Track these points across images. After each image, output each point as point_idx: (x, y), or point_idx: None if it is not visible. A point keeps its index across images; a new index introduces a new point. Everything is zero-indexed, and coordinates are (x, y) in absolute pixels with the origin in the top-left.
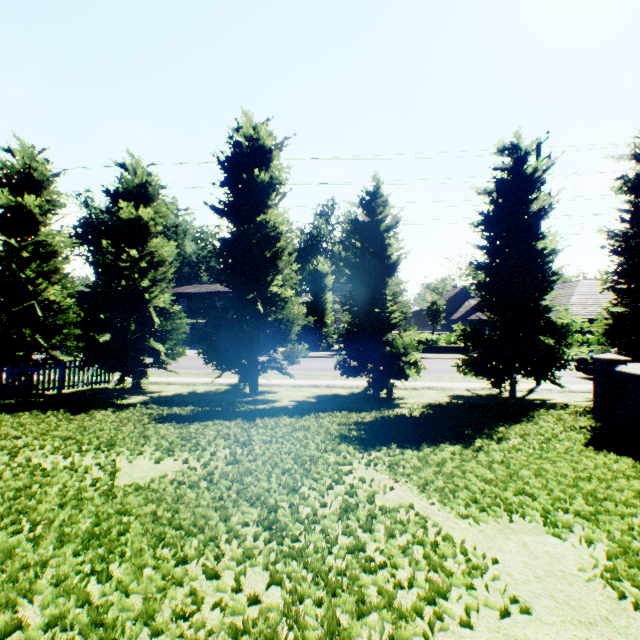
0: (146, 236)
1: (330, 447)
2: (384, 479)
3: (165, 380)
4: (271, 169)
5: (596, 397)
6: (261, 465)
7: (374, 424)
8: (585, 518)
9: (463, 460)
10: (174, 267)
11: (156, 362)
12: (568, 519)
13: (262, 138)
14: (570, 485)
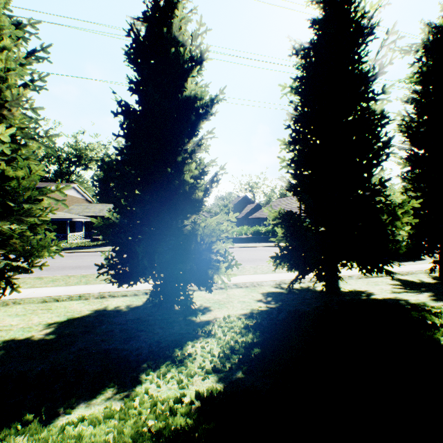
0: None
1: None
2: None
3: None
4: None
5: None
6: None
7: None
8: None
9: None
10: None
11: None
12: None
13: None
14: None
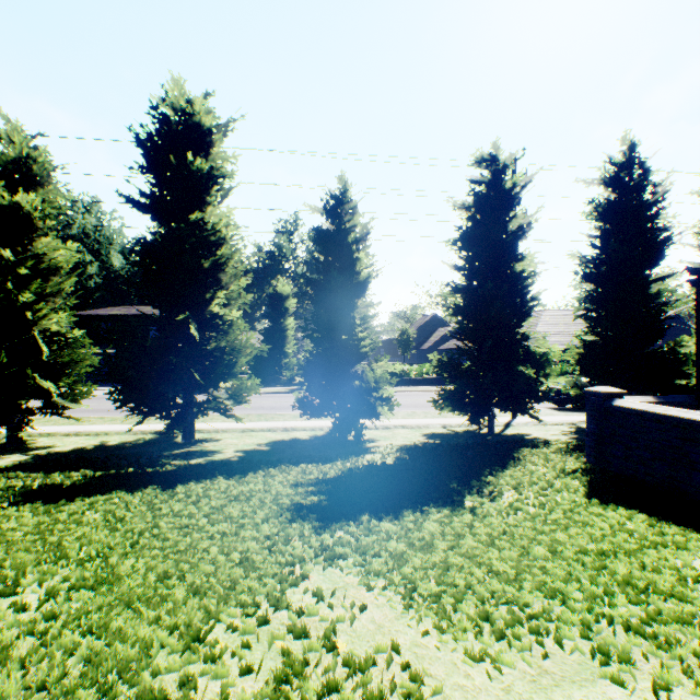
0: (29, 232)
1: (276, 530)
2: (352, 586)
3: (64, 430)
4: (212, 157)
5: (591, 436)
6: (153, 584)
7: (340, 482)
8: (639, 632)
9: (456, 534)
10: (95, 283)
11: (46, 406)
12: (624, 643)
13: (198, 113)
14: (598, 568)
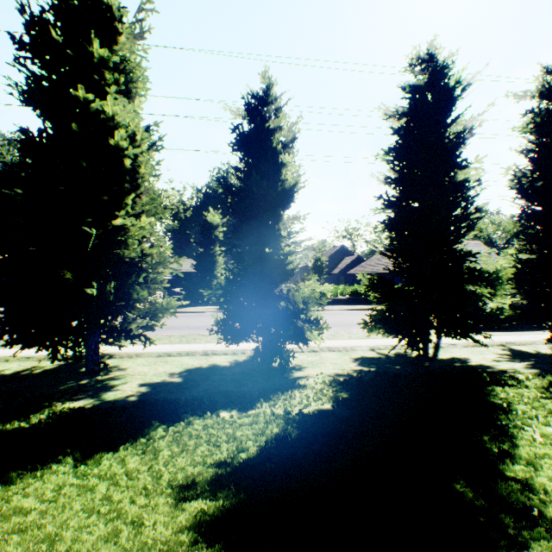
0: None
1: None
2: None
3: None
4: (118, 48)
5: None
6: None
7: (261, 477)
8: None
9: None
10: None
11: None
12: None
13: None
14: None
